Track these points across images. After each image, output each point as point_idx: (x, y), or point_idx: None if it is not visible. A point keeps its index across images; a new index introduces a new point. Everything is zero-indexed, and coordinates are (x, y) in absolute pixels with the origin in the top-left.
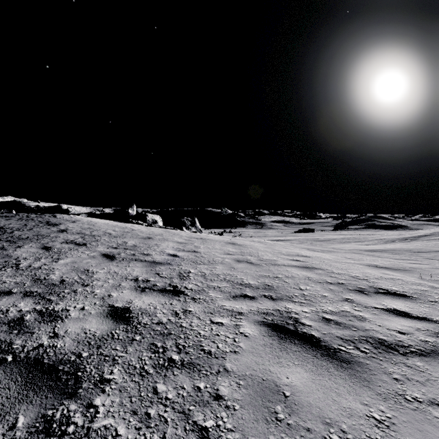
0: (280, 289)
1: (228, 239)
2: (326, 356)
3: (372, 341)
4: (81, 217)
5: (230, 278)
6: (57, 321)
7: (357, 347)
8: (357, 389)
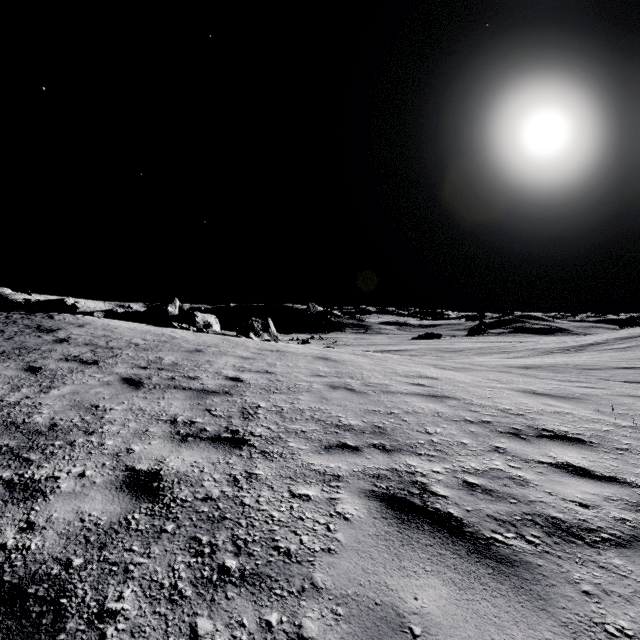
0: (397, 433)
1: (317, 352)
2: (474, 553)
3: (542, 523)
4: (93, 319)
5: (320, 416)
6: (37, 499)
7: (520, 534)
8: (528, 615)
